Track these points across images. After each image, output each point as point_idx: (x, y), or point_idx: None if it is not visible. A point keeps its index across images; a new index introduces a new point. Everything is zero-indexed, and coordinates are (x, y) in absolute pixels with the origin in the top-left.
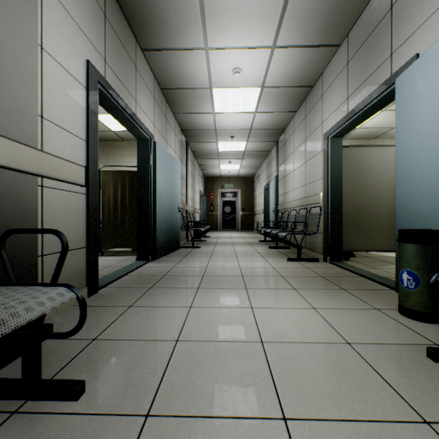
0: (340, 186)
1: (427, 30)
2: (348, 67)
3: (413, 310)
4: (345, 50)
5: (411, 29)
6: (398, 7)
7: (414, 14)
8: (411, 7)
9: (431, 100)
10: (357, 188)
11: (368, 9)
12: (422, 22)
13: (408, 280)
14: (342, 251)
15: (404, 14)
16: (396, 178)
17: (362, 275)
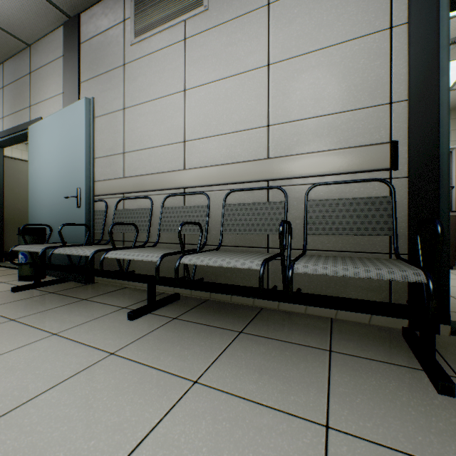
0: (2, 193)
1: (46, 107)
2: (4, 91)
3: (25, 275)
4: (2, 74)
5: (40, 99)
6: (34, 78)
7: (41, 90)
8: (40, 85)
9: (43, 151)
10: (22, 197)
11: (18, 58)
12: (44, 99)
13: (23, 258)
14: (5, 252)
15: (37, 85)
16: (30, 194)
17: (14, 267)
